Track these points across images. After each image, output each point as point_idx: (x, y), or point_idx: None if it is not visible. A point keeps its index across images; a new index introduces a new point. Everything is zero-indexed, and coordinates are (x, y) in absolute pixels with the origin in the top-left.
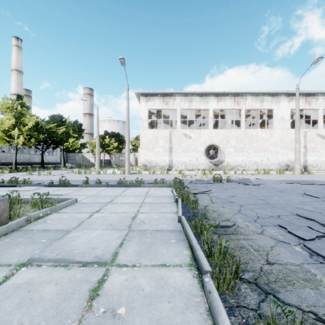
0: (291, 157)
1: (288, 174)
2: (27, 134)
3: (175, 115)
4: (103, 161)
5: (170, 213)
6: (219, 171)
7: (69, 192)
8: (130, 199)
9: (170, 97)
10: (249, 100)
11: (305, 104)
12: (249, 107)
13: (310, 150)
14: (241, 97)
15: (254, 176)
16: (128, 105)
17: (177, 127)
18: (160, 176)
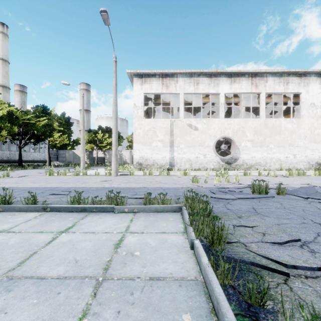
0: None
1: None
2: None
3: (177, 103)
4: (96, 158)
5: None
6: (233, 171)
7: None
8: None
9: (171, 78)
10: (270, 81)
11: None
12: (270, 91)
13: None
14: (261, 78)
15: (299, 181)
16: (116, 83)
17: (180, 116)
18: (159, 180)
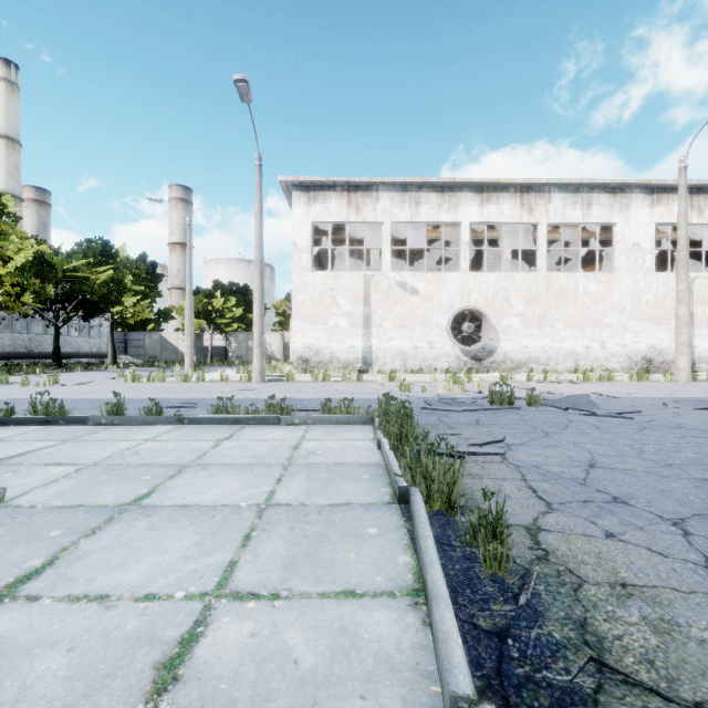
0: (656, 339)
1: (662, 382)
2: (13, 284)
3: (378, 239)
4: (209, 350)
5: (386, 595)
6: (486, 374)
7: (33, 447)
8: (222, 486)
9: (366, 193)
10: (556, 202)
11: (691, 214)
12: (556, 220)
13: (702, 323)
14: (539, 194)
15: (587, 389)
16: (261, 208)
17: (384, 267)
18: (342, 389)
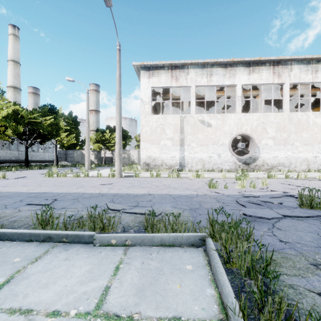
0: None
1: None
2: (1, 125)
3: (187, 98)
4: (103, 158)
5: None
6: (252, 172)
7: None
8: None
9: (181, 70)
10: (295, 70)
11: None
12: (295, 81)
13: None
14: (284, 66)
15: None
16: (119, 74)
17: (192, 111)
18: (167, 184)
